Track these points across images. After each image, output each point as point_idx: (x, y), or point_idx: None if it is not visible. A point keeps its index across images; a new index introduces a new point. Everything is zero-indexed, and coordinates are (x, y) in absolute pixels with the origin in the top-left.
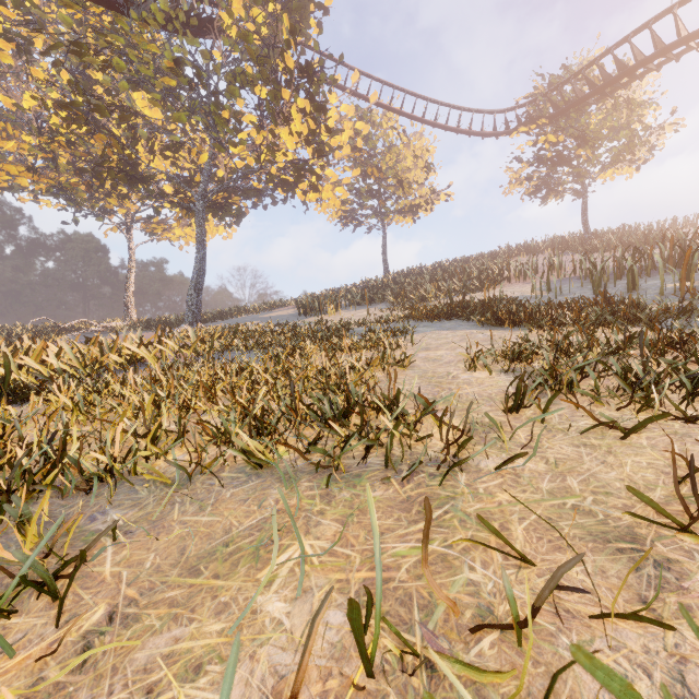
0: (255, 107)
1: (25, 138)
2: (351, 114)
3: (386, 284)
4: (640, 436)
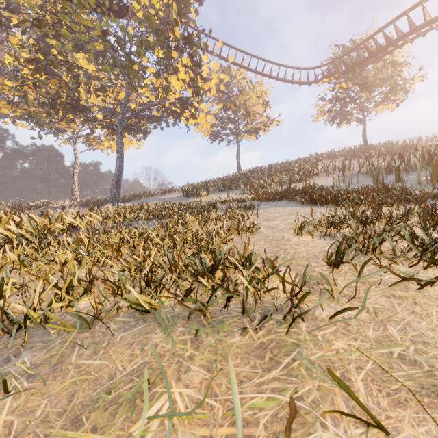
0: (154, 63)
1: (6, 82)
2: (216, 68)
3: (239, 177)
4: (435, 289)
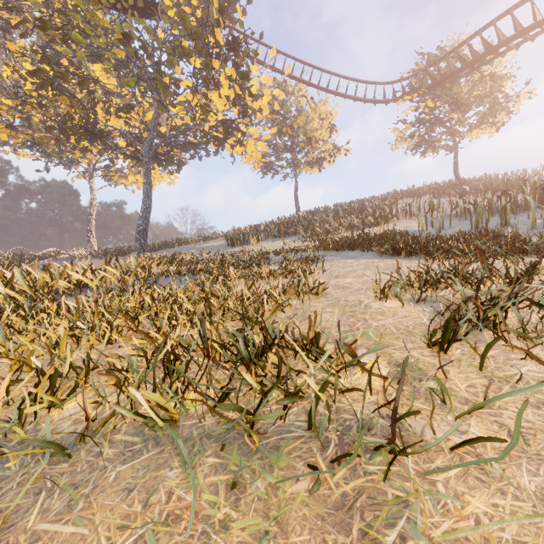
0: (190, 75)
1: (5, 101)
2: (269, 82)
3: (297, 220)
4: None
